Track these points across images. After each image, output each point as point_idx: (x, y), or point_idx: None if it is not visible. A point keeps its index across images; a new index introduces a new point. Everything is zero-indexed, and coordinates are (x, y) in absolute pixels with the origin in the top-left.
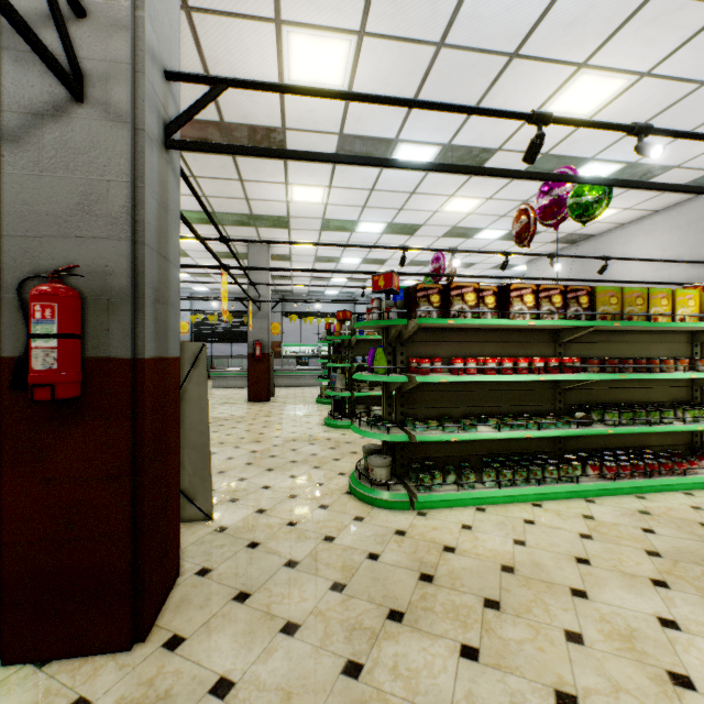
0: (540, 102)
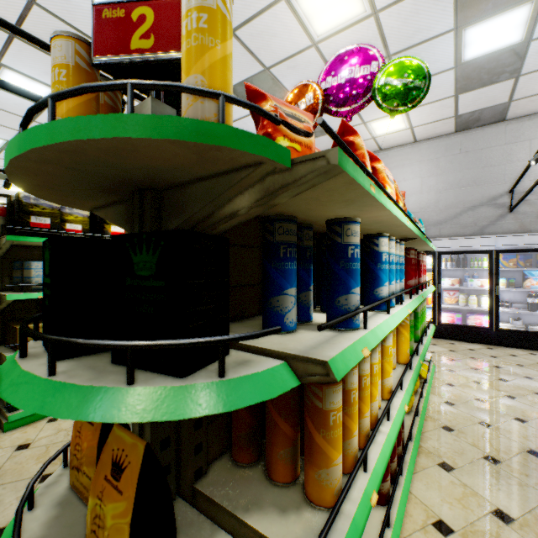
0: None
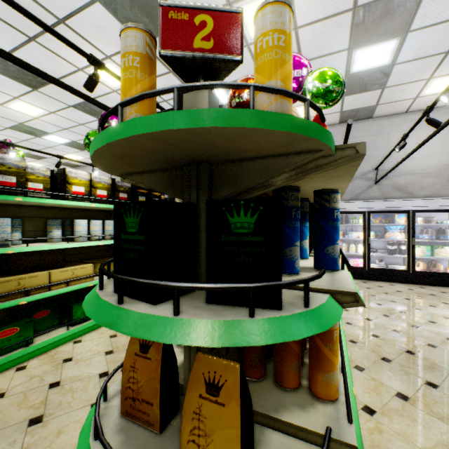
0: (2, 102)
